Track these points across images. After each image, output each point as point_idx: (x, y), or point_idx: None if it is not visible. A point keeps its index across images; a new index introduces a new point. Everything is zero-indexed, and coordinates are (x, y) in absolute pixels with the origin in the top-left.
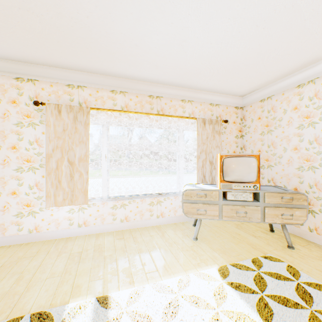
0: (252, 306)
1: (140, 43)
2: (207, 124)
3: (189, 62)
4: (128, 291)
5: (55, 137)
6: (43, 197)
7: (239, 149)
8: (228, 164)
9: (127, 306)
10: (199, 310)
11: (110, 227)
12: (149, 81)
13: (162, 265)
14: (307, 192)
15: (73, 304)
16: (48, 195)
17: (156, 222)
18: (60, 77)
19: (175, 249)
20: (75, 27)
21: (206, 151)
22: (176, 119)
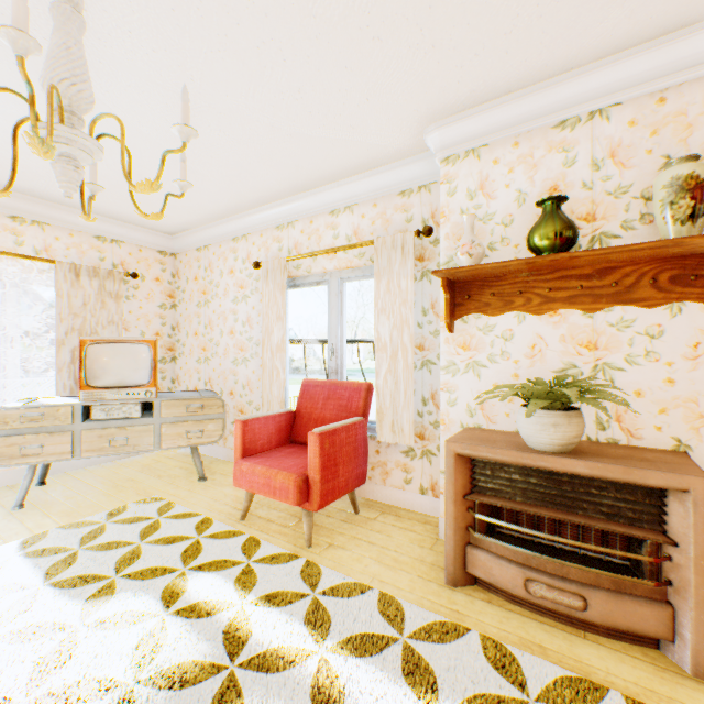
0: (48, 568)
1: None
2: (86, 277)
3: None
4: None
5: None
6: None
7: (170, 330)
8: (97, 355)
9: None
10: None
11: None
12: None
13: None
14: (242, 396)
15: None
16: None
17: None
18: None
19: None
20: None
21: (82, 331)
22: None
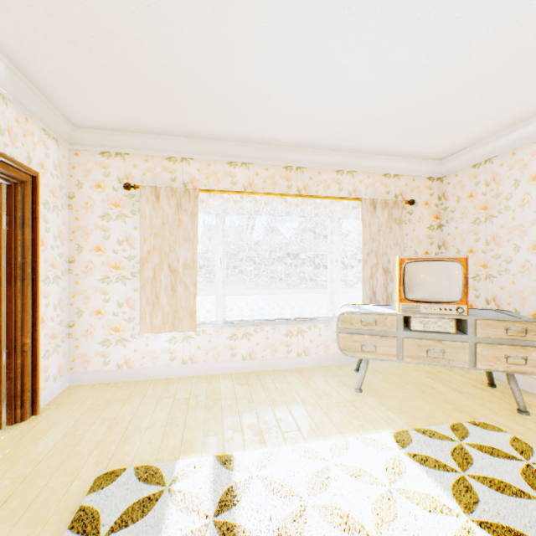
0: (446, 487)
1: (273, 93)
2: (379, 208)
3: (348, 114)
4: (258, 452)
5: (152, 233)
6: (135, 319)
7: (436, 248)
8: (413, 272)
9: (257, 469)
10: (362, 485)
11: (228, 366)
12: (285, 144)
13: (306, 424)
14: None
15: (186, 460)
16: (142, 316)
17: (296, 363)
18: (157, 148)
19: (326, 403)
20: (184, 81)
21: (376, 252)
22: (328, 202)
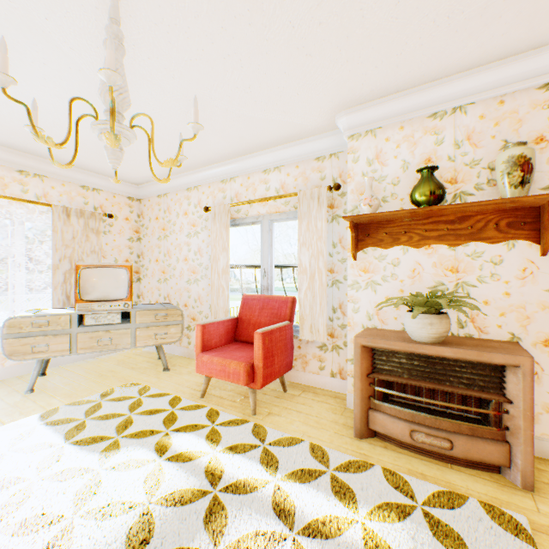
0: (65, 433)
1: None
2: (75, 217)
3: (13, 121)
4: None
5: None
6: None
7: (136, 257)
8: (88, 277)
9: None
10: None
11: None
12: None
13: None
14: (194, 307)
15: None
16: None
17: None
18: None
19: None
20: None
21: (72, 258)
22: (7, 202)
